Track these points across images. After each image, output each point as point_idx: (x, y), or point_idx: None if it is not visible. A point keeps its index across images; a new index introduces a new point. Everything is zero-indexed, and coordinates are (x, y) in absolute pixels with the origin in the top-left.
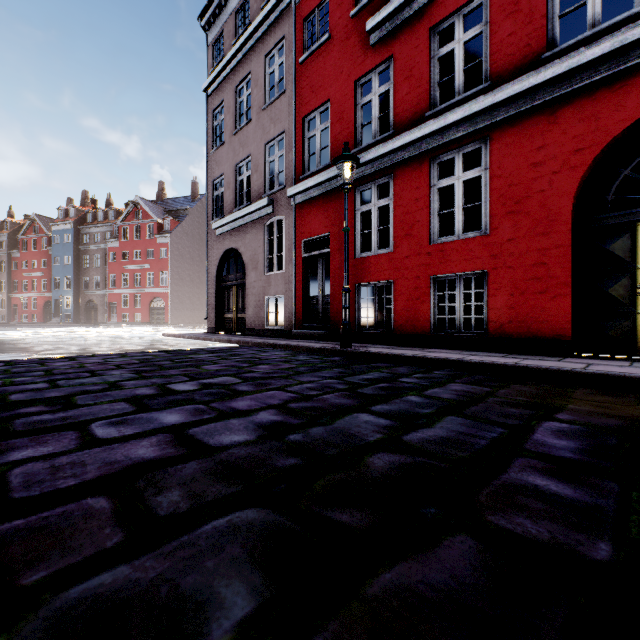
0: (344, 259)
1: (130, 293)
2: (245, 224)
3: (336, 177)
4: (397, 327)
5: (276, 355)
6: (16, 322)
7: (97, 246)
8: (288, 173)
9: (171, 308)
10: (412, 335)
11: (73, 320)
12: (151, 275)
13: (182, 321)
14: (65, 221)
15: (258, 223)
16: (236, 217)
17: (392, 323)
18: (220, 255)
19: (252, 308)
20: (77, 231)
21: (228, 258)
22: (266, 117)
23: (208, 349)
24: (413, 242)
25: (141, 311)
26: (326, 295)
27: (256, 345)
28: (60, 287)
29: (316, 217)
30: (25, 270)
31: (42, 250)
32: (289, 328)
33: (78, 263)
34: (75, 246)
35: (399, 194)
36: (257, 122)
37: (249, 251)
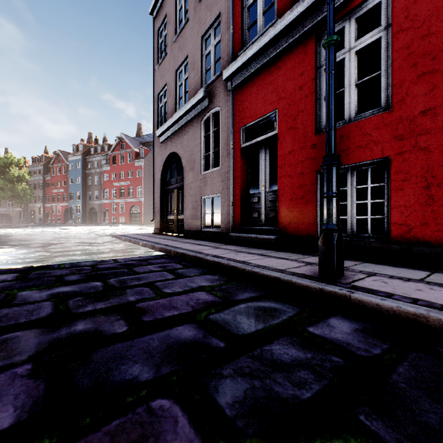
0: (327, 100)
1: (117, 202)
2: (183, 126)
3: (286, 31)
4: (400, 233)
5: (189, 295)
6: (48, 223)
7: (96, 170)
8: (225, 56)
9: (144, 213)
10: (441, 248)
11: (81, 221)
12: (131, 189)
13: (152, 222)
14: (76, 153)
15: (195, 121)
16: (174, 119)
17: (385, 226)
18: (163, 161)
19: (189, 209)
20: (84, 160)
21: (170, 163)
22: (202, 7)
23: (104, 264)
24: (441, 82)
25: (124, 215)
26: (270, 191)
27: (178, 256)
28: (73, 199)
29: (258, 95)
30: (53, 188)
31: (63, 174)
32: (226, 230)
33: (85, 182)
34: (83, 170)
35: (405, 10)
36: (194, 18)
37: (187, 152)
